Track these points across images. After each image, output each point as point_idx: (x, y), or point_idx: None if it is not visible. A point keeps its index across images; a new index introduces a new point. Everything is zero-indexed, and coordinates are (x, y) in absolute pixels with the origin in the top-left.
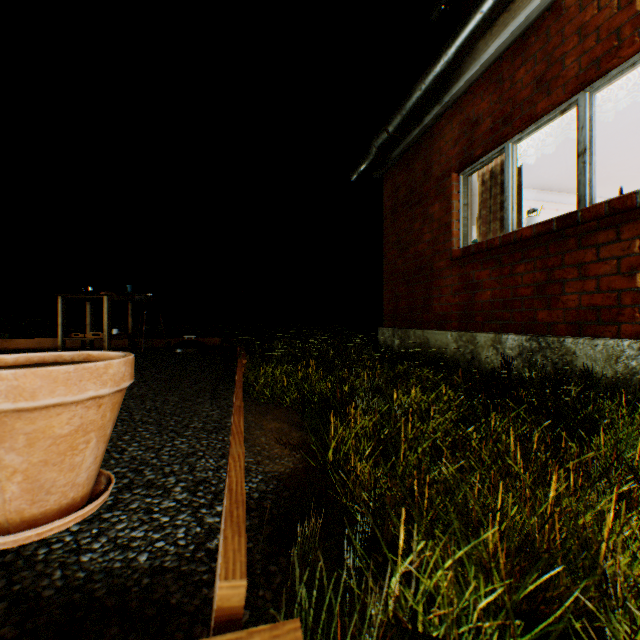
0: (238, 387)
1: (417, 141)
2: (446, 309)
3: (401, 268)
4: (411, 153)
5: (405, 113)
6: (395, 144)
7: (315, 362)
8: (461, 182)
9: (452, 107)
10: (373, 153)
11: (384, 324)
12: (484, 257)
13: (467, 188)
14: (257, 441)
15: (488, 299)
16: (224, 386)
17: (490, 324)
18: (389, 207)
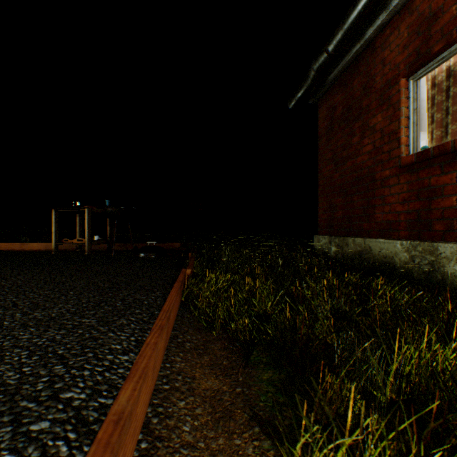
0: (154, 329)
1: (355, 59)
2: (392, 218)
3: (337, 181)
4: (348, 72)
5: (348, 26)
6: (332, 67)
7: (260, 271)
8: (411, 87)
9: (400, 12)
10: (311, 77)
11: (319, 232)
12: (446, 160)
13: (417, 93)
14: (172, 442)
15: (453, 205)
16: (163, 301)
17: (456, 233)
18: (324, 127)
